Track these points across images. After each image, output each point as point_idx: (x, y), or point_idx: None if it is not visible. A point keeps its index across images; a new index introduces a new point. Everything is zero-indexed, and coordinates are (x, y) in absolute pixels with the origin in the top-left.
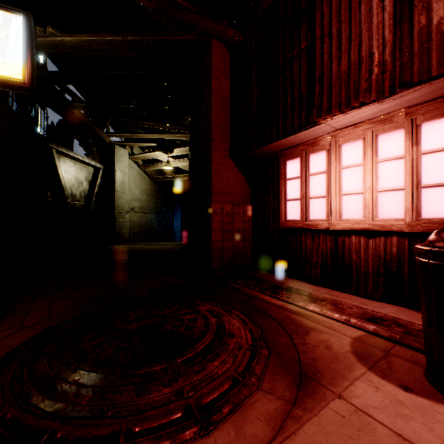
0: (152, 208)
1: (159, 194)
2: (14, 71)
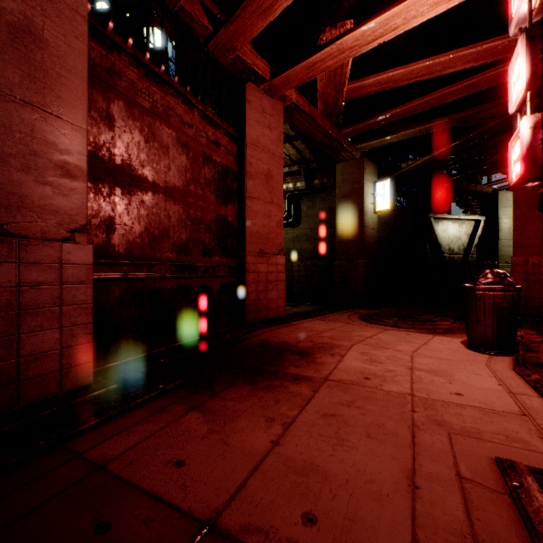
0: None
1: None
2: (386, 206)
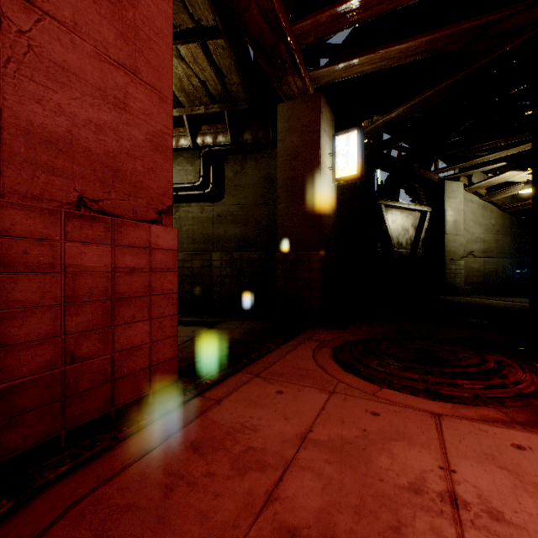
0: (505, 250)
1: (517, 229)
2: (352, 170)
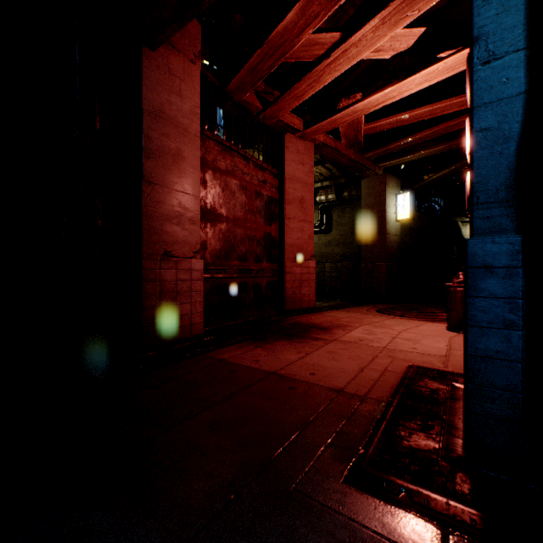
0: None
1: None
2: (406, 215)
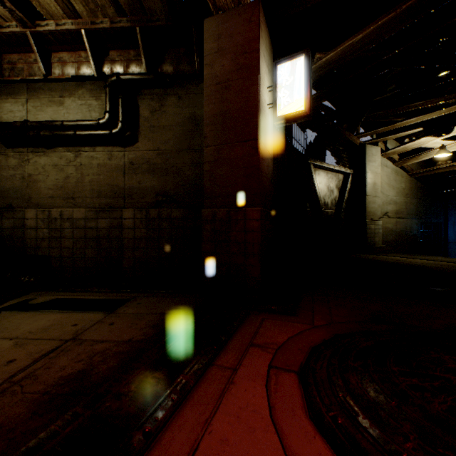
0: (412, 211)
1: (421, 193)
2: (298, 106)
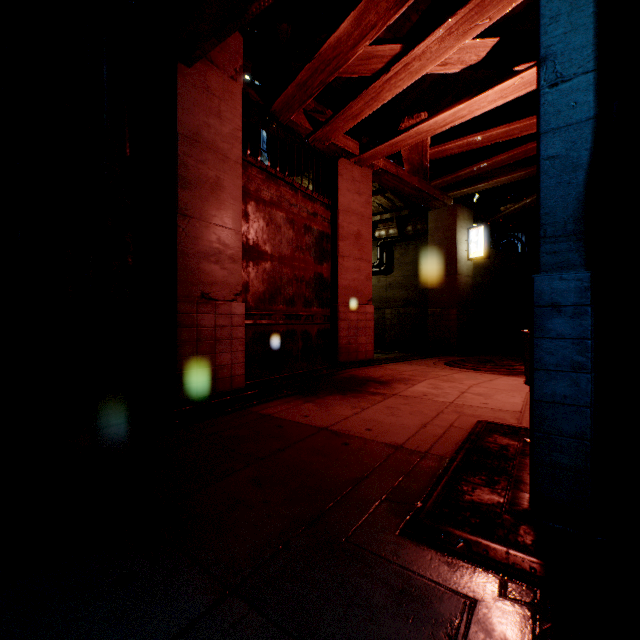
0: None
1: None
2: (480, 253)
